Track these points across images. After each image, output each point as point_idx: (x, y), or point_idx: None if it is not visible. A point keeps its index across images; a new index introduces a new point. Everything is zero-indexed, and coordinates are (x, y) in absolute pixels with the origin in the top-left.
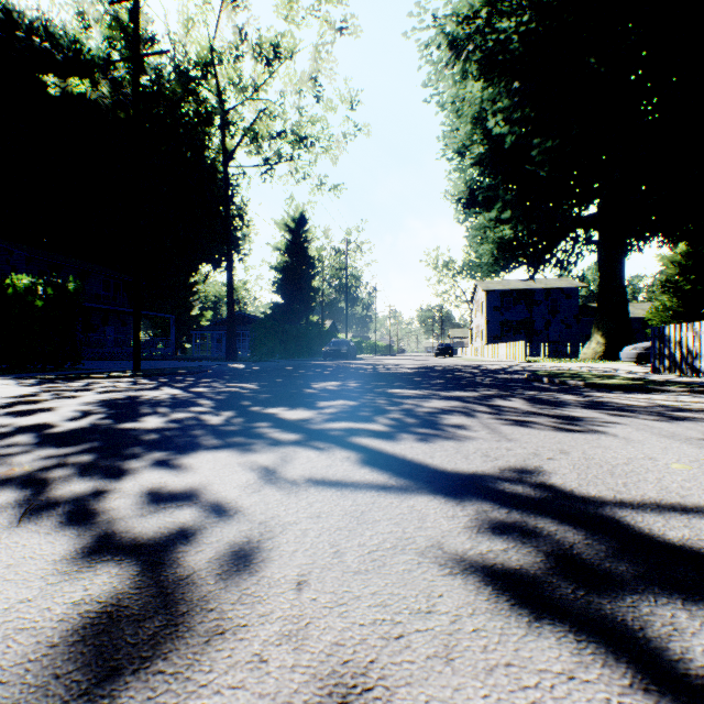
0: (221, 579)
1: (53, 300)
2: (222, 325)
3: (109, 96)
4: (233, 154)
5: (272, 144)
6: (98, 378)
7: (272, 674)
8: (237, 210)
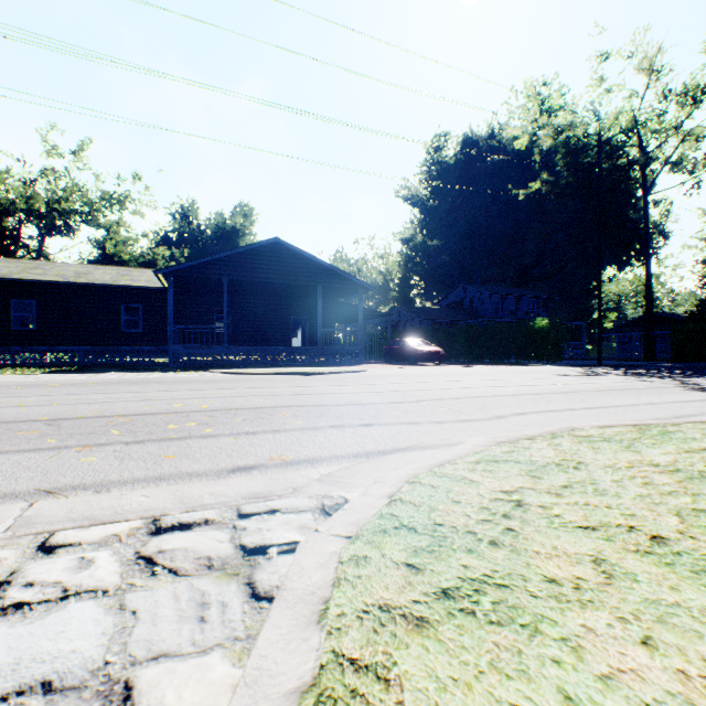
0: (691, 381)
1: (552, 329)
2: (629, 326)
3: (546, 179)
4: (652, 183)
5: (697, 162)
6: (587, 367)
7: (699, 382)
8: (654, 226)
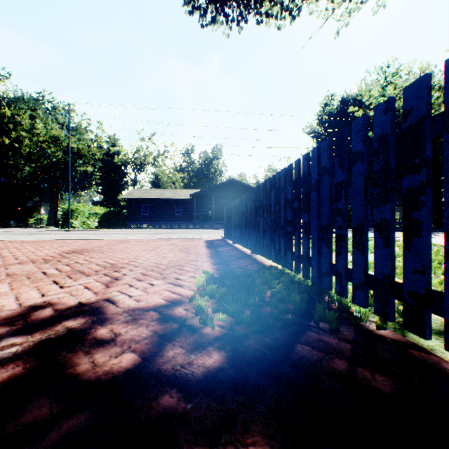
0: None
1: None
2: None
3: None
4: None
5: None
6: None
7: None
8: None
